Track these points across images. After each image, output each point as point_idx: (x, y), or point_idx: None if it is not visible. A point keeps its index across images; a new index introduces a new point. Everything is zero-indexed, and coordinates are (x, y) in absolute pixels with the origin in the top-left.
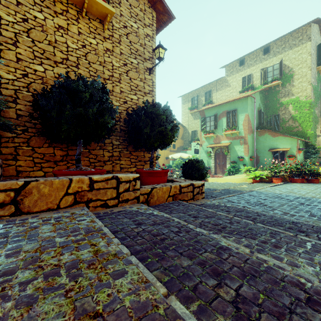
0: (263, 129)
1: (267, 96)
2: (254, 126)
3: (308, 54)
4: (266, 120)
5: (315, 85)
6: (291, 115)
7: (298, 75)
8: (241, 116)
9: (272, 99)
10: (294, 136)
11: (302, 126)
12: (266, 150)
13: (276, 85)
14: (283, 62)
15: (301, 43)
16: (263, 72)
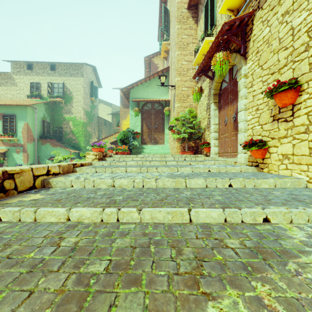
0: (47, 138)
1: (53, 108)
2: (35, 135)
3: (82, 86)
4: (53, 130)
5: (88, 110)
6: (71, 129)
7: (75, 100)
8: (20, 123)
9: (57, 112)
10: (73, 146)
11: (78, 140)
12: (48, 158)
13: (61, 101)
14: (65, 84)
15: (77, 76)
16: (50, 86)
